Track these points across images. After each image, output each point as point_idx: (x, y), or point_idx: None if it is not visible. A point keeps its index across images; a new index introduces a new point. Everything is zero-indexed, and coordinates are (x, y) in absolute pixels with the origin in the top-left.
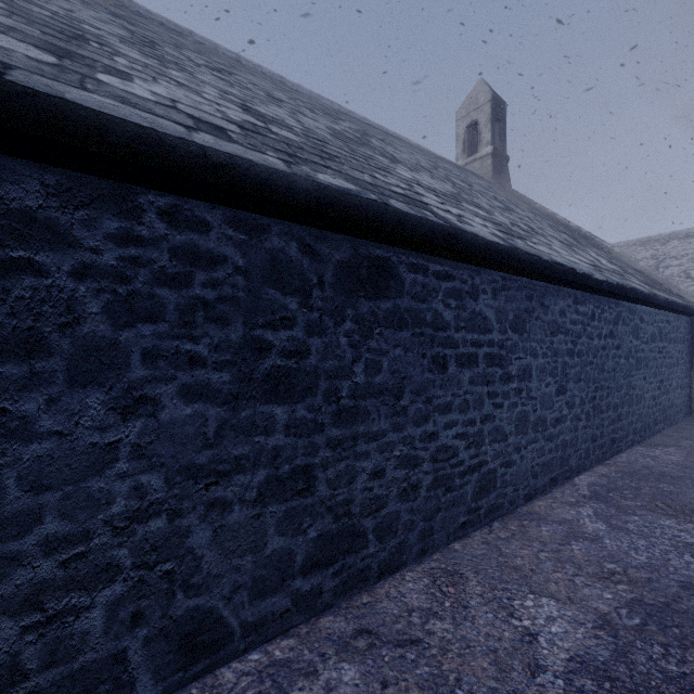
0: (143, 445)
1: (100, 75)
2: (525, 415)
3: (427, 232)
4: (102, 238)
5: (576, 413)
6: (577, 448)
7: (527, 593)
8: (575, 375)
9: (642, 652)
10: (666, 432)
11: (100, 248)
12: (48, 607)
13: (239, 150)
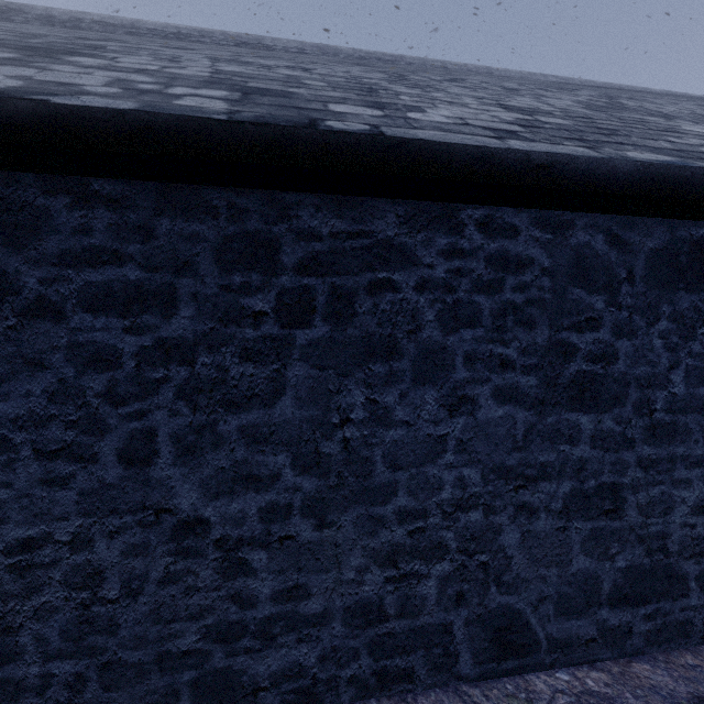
0: (464, 440)
1: (409, 114)
2: None
3: None
4: (435, 254)
5: None
6: None
7: None
8: None
9: None
10: None
11: (433, 264)
12: (400, 567)
13: (547, 147)
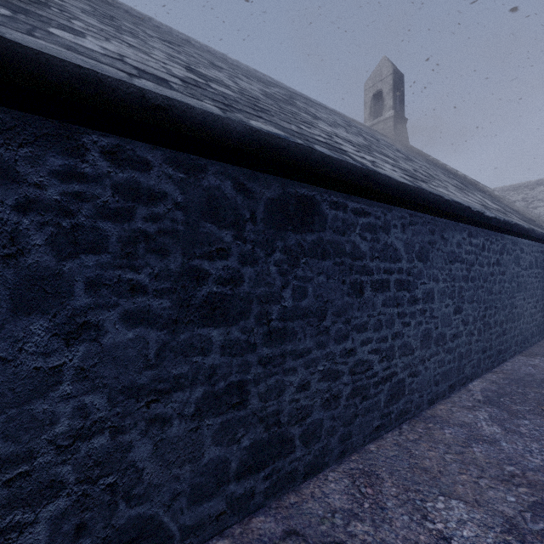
0: (86, 367)
1: (52, 29)
2: (428, 332)
3: (347, 173)
4: (46, 174)
5: (470, 329)
6: (471, 359)
7: (438, 495)
8: (469, 297)
9: None
10: (541, 343)
11: (44, 184)
12: None
13: (177, 95)
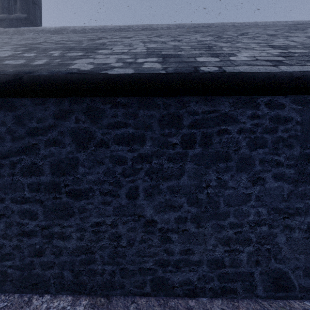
0: (259, 196)
1: (230, 58)
2: None
3: None
4: (246, 118)
5: None
6: None
7: None
8: None
9: None
10: None
11: (245, 122)
12: (230, 246)
13: (299, 68)
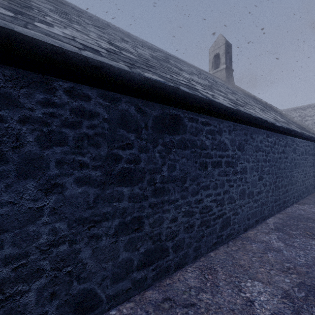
0: (56, 208)
1: (36, 23)
2: (244, 190)
3: (198, 102)
4: (35, 103)
5: (267, 189)
6: (268, 205)
7: (247, 279)
8: (267, 171)
9: (307, 311)
10: (308, 197)
11: (33, 108)
12: (6, 292)
13: (105, 60)
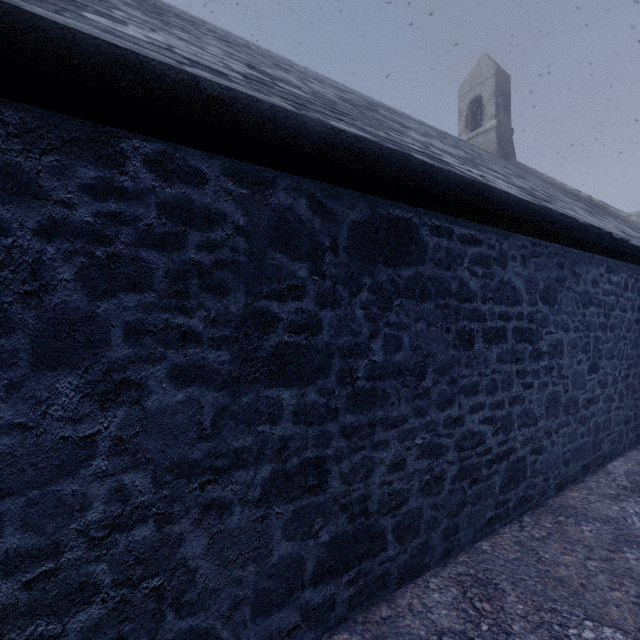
0: (126, 438)
1: (87, 13)
2: (556, 396)
3: (455, 188)
4: (75, 189)
5: (608, 393)
6: (610, 431)
7: (583, 619)
8: (607, 351)
9: None
10: None
11: (73, 202)
12: (8, 639)
13: (239, 87)
